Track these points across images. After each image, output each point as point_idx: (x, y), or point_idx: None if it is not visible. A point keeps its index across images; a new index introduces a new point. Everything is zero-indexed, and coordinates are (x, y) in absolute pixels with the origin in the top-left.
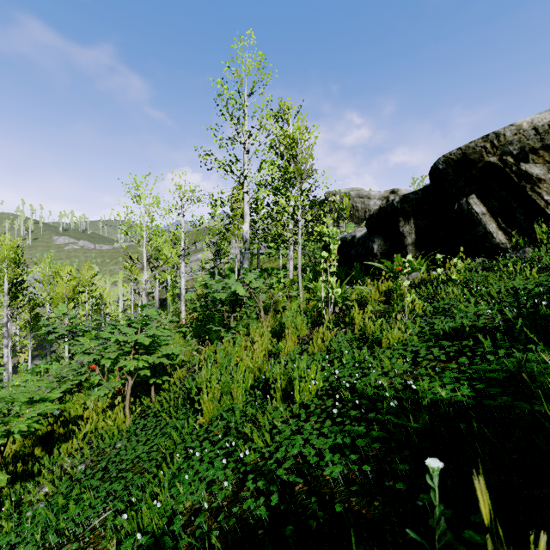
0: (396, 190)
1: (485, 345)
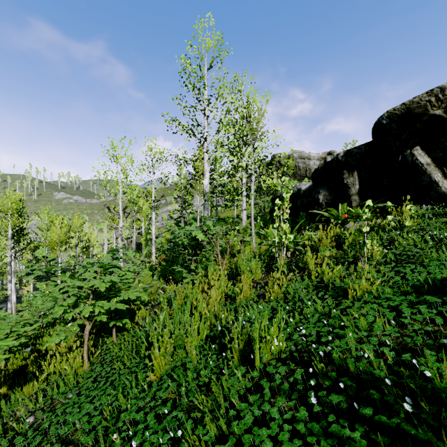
0: (332, 152)
1: None
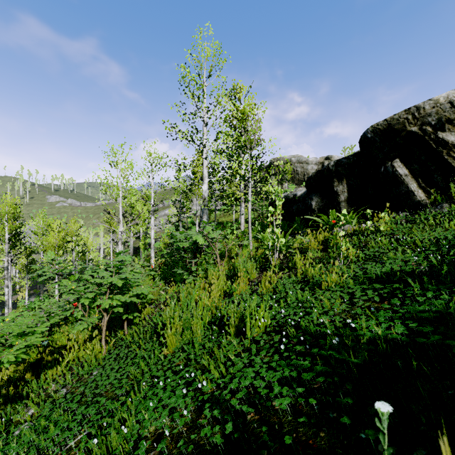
0: (330, 156)
1: (414, 287)
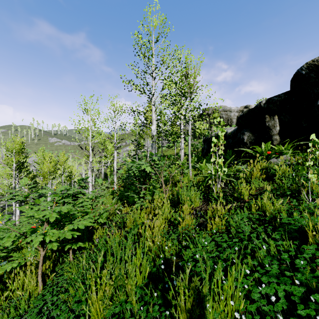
0: (248, 106)
1: None
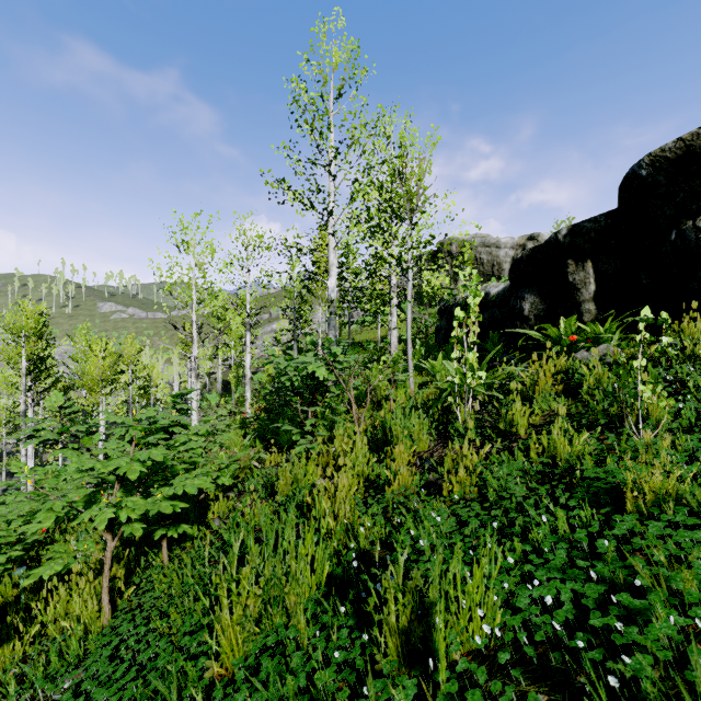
0: (536, 235)
1: None
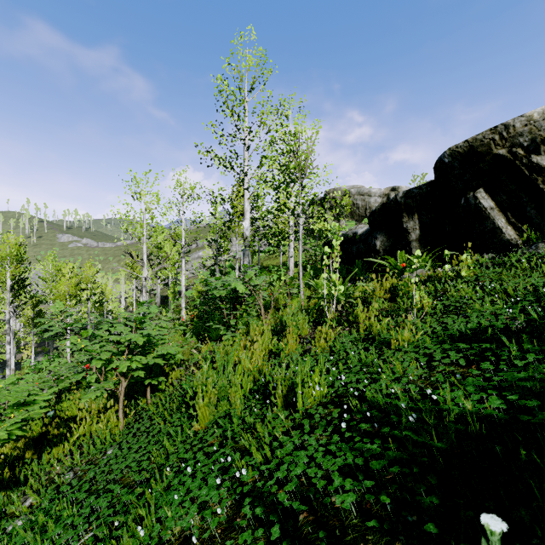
0: (397, 187)
1: (511, 348)
